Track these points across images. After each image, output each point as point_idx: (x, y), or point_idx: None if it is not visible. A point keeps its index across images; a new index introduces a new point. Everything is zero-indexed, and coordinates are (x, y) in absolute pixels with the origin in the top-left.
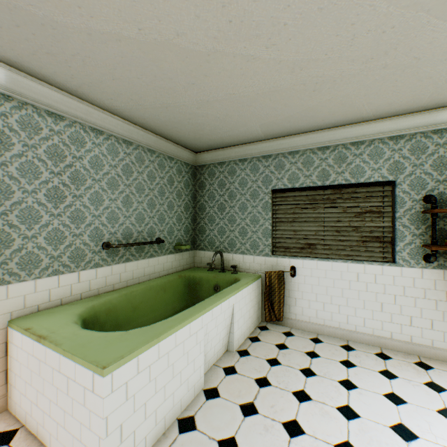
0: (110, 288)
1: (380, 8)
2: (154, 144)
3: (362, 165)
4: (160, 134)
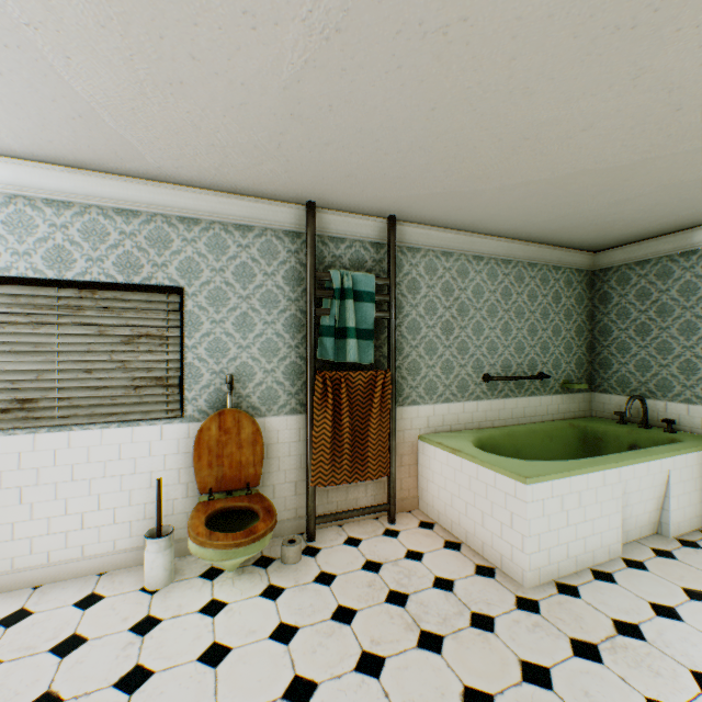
0: (488, 424)
1: None
2: (534, 256)
3: None
4: (543, 242)
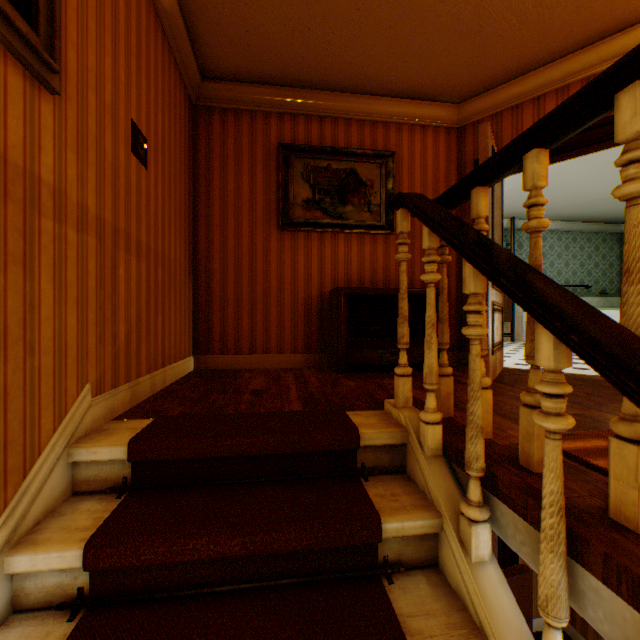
0: None
1: None
2: (582, 228)
3: None
4: (587, 222)
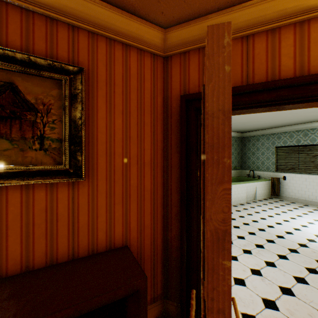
0: None
1: (288, 115)
2: None
3: (314, 137)
4: None
